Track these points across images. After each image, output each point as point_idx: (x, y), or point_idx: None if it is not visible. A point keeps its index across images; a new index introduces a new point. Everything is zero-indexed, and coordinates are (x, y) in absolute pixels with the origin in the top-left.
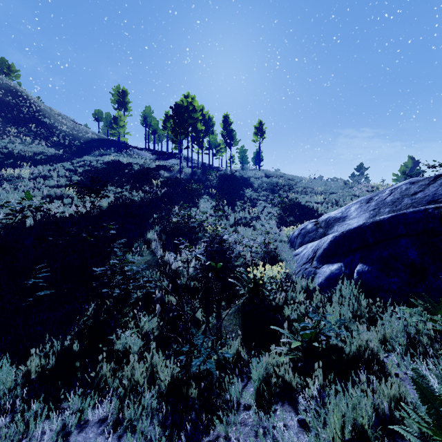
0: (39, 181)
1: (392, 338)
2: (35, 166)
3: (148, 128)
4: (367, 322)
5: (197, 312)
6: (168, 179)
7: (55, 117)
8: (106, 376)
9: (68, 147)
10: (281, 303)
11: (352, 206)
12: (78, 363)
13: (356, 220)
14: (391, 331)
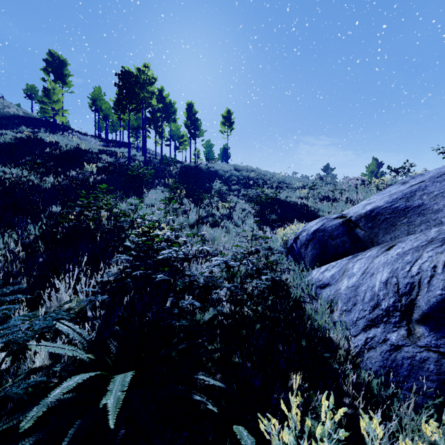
0: None
1: None
2: None
3: (98, 112)
4: None
5: None
6: (110, 166)
7: None
8: None
9: None
10: None
11: (429, 185)
12: None
13: None
14: None
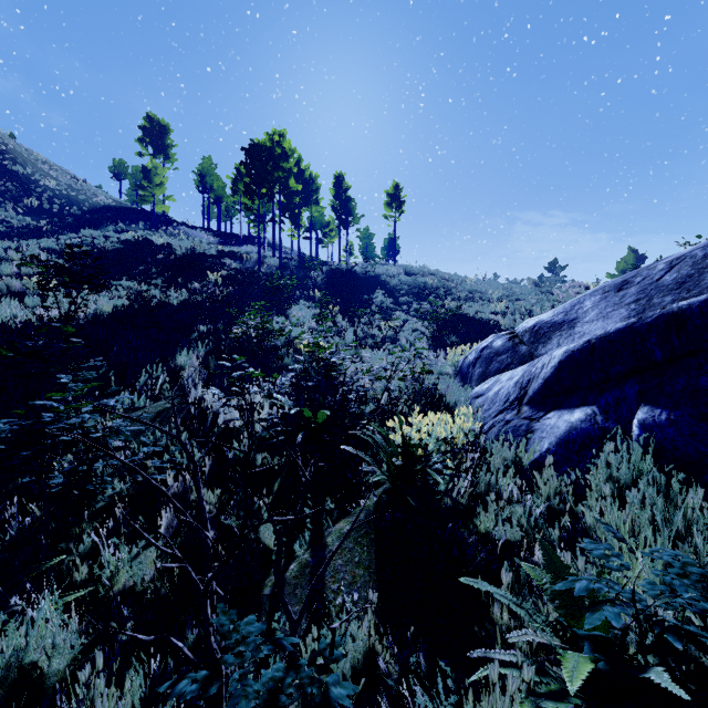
0: None
1: None
2: None
3: (208, 193)
4: None
5: (264, 530)
6: (236, 273)
7: (36, 165)
8: None
9: (58, 217)
10: (465, 500)
11: (586, 300)
12: None
13: (600, 324)
14: None
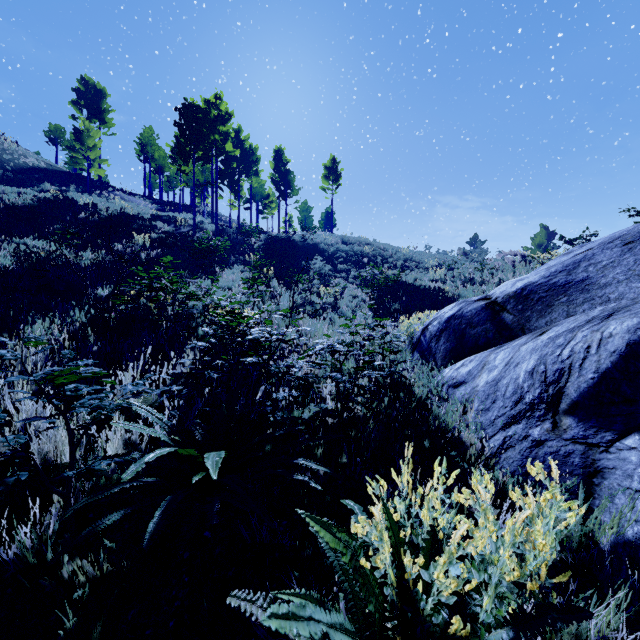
0: None
1: None
2: None
3: (149, 163)
4: None
5: None
6: (168, 237)
7: None
8: None
9: None
10: None
11: (597, 254)
12: None
13: (634, 285)
14: None
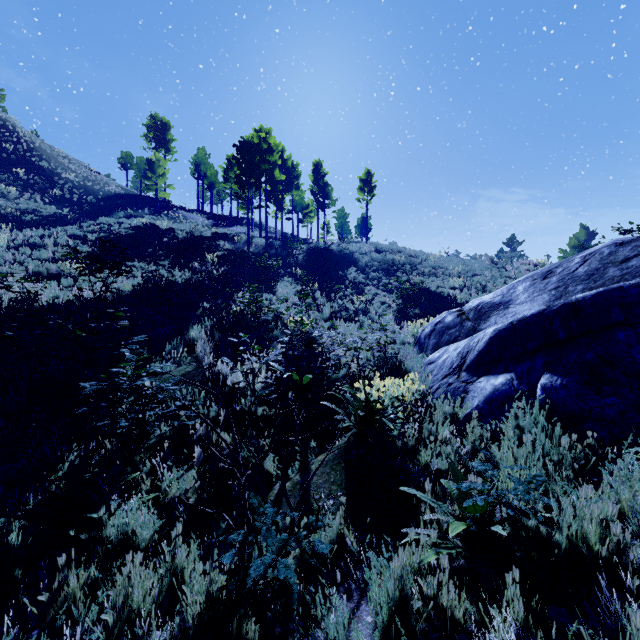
0: (24, 251)
1: (635, 509)
2: (21, 230)
3: (202, 180)
4: (576, 477)
5: (267, 460)
6: (229, 254)
7: (58, 160)
8: (76, 598)
9: (78, 205)
10: (412, 442)
11: (519, 285)
12: (19, 572)
13: (528, 306)
14: (631, 496)
